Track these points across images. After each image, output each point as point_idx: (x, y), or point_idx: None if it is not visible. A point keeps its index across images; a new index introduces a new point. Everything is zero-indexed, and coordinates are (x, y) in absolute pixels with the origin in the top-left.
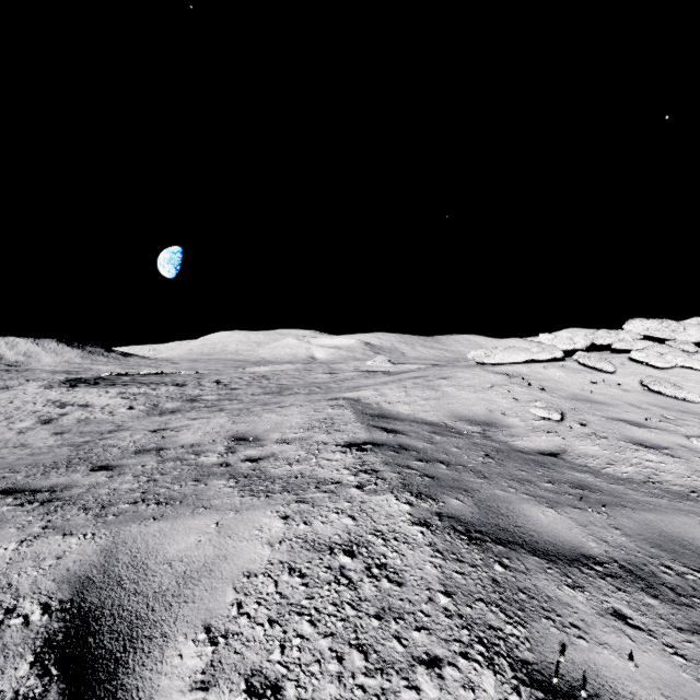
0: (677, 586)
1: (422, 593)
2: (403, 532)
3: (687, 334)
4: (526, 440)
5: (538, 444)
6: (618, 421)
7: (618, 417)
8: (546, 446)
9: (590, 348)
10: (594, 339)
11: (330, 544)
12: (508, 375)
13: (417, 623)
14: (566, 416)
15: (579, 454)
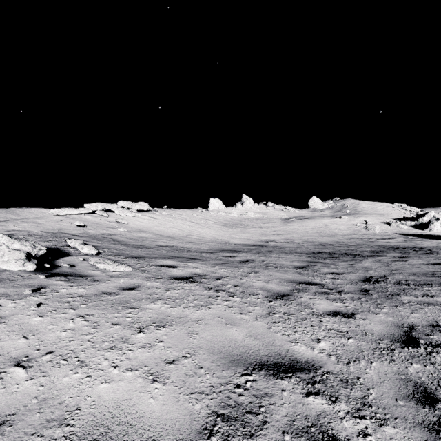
0: (93, 237)
1: (48, 236)
2: (41, 233)
3: (136, 207)
4: (73, 232)
5: (77, 232)
6: (102, 227)
7: (103, 226)
8: (79, 232)
9: (106, 211)
10: (106, 207)
11: (24, 235)
12: (69, 218)
13: (48, 237)
14: (87, 226)
15: (88, 232)
